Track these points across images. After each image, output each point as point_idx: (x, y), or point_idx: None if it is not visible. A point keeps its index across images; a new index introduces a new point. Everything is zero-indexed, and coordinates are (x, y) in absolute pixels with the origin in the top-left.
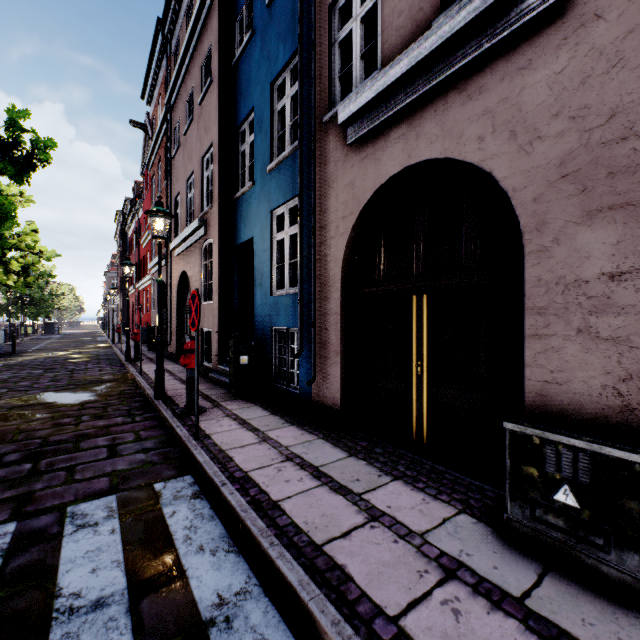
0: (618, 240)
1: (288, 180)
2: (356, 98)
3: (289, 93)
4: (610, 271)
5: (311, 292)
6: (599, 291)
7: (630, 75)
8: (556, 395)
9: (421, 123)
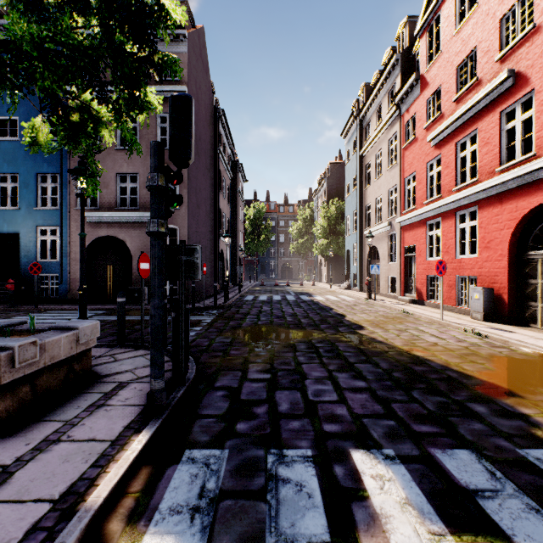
0: None
1: (51, 219)
2: (92, 213)
3: (51, 184)
4: None
5: (67, 262)
6: None
7: (146, 238)
8: (137, 283)
9: (112, 227)
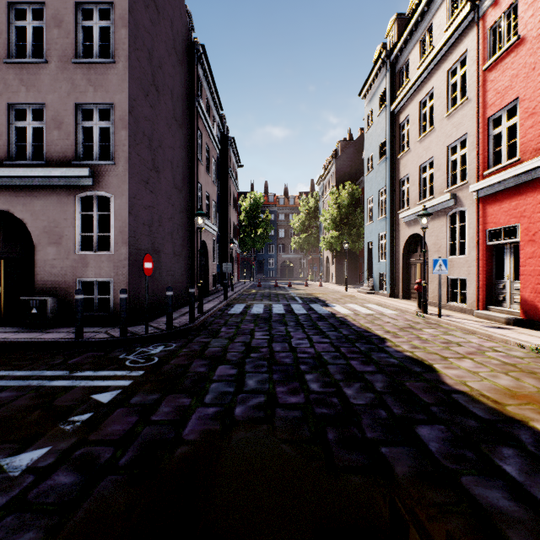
0: (56, 251)
1: None
2: None
3: None
4: (54, 258)
5: None
6: (52, 263)
7: (58, 213)
8: (43, 290)
9: None
